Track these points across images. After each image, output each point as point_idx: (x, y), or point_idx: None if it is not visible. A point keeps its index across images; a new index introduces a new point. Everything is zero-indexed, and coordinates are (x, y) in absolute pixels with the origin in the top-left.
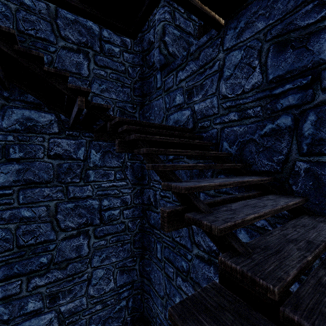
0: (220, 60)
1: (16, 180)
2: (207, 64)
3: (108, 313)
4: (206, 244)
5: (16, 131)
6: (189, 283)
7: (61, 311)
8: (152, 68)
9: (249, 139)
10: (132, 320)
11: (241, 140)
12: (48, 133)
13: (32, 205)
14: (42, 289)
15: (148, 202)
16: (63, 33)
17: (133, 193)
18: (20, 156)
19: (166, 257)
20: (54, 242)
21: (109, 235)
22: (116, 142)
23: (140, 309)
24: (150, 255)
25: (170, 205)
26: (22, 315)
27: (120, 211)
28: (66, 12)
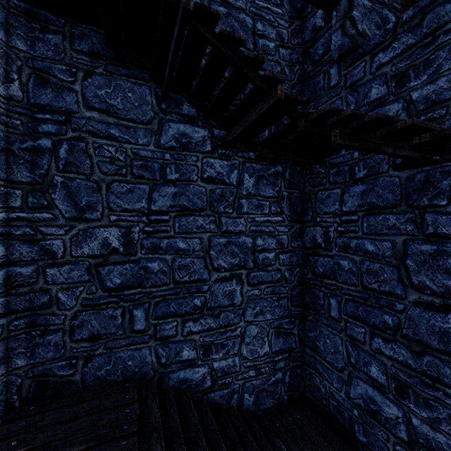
0: None
1: (172, 205)
2: (439, 29)
3: (262, 384)
4: (436, 283)
5: (172, 149)
6: (400, 343)
7: (214, 368)
8: (319, 62)
9: None
10: (289, 400)
11: None
12: (201, 152)
13: (187, 235)
14: (196, 337)
15: (312, 245)
16: (216, 30)
17: (290, 233)
18: (175, 177)
19: (350, 314)
20: (207, 282)
21: (263, 284)
22: (333, 132)
23: (300, 388)
24: (316, 316)
25: (359, 241)
26: (178, 362)
27: (276, 255)
28: (219, 4)
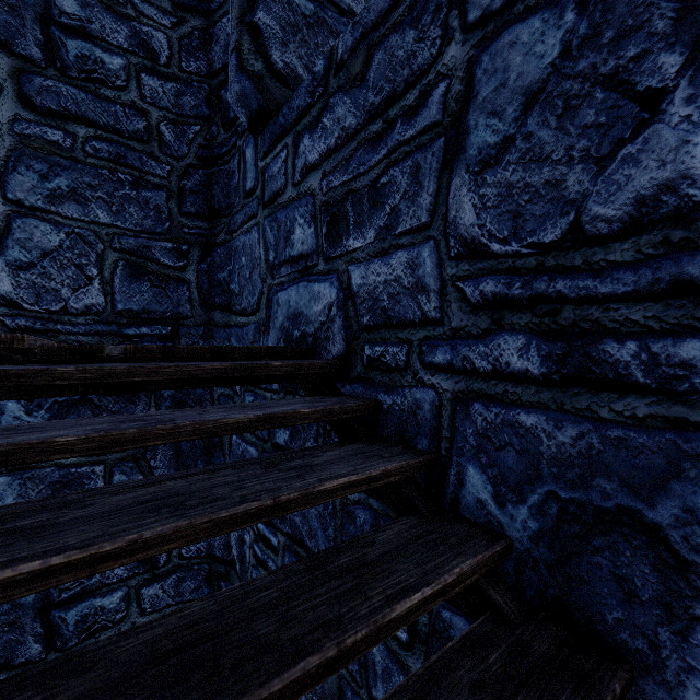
0: (453, 77)
1: None
2: (394, 101)
3: None
4: None
5: None
6: None
7: None
8: (234, 126)
9: (618, 513)
10: None
11: (561, 495)
12: None
13: None
14: None
15: (225, 556)
16: None
17: None
18: None
19: None
20: None
21: None
22: None
23: None
24: None
25: None
26: None
27: (130, 593)
28: None
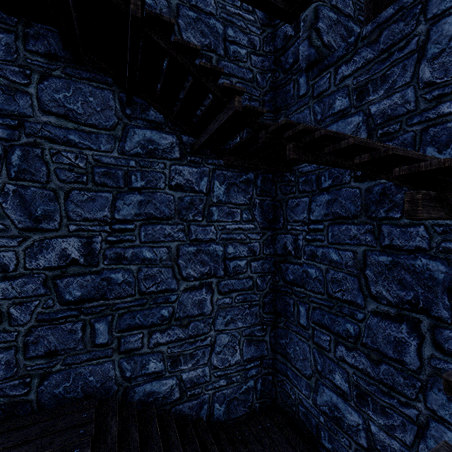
0: (421, 35)
1: (137, 214)
2: (394, 46)
3: (234, 392)
4: (392, 294)
5: (137, 155)
6: (360, 352)
7: (183, 379)
8: (289, 71)
9: None
10: (261, 407)
11: None
12: (169, 159)
13: (154, 244)
14: (163, 348)
15: (283, 253)
16: (185, 35)
17: (262, 240)
18: (141, 185)
19: (317, 321)
20: (176, 292)
21: (234, 292)
22: (288, 147)
23: (272, 395)
24: (287, 323)
25: (324, 249)
26: (144, 375)
27: (248, 263)
28: (188, 9)
